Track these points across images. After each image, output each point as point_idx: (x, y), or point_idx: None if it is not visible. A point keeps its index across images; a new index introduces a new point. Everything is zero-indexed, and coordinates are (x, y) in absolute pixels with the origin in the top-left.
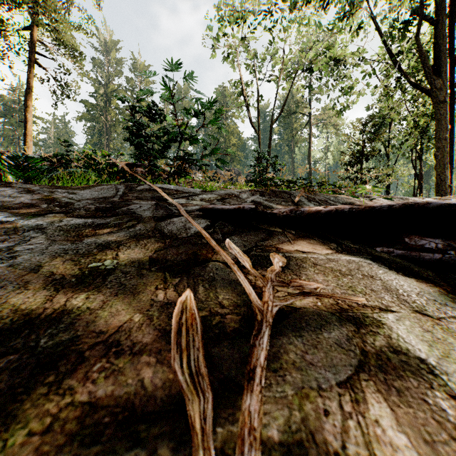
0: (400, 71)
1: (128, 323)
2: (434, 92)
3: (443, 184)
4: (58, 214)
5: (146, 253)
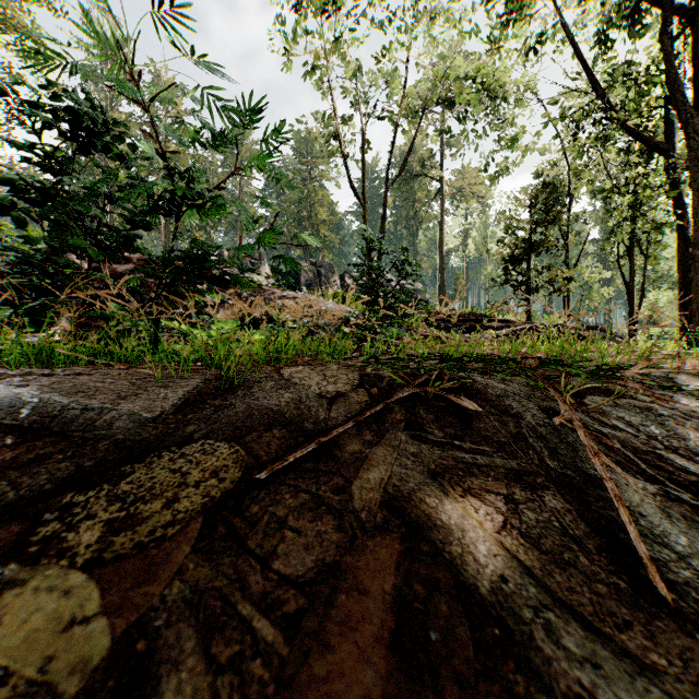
0: (610, 106)
1: None
2: (691, 138)
3: None
4: None
5: None
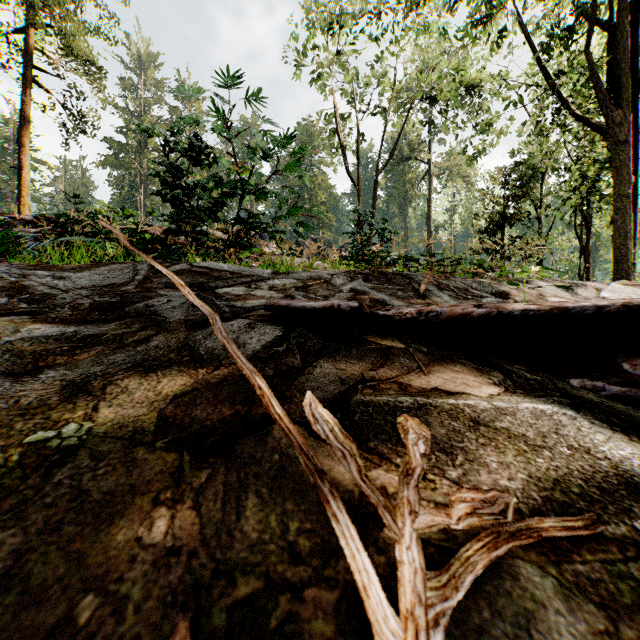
0: (560, 99)
1: (56, 637)
2: (611, 128)
3: (624, 261)
4: (20, 316)
5: (155, 402)
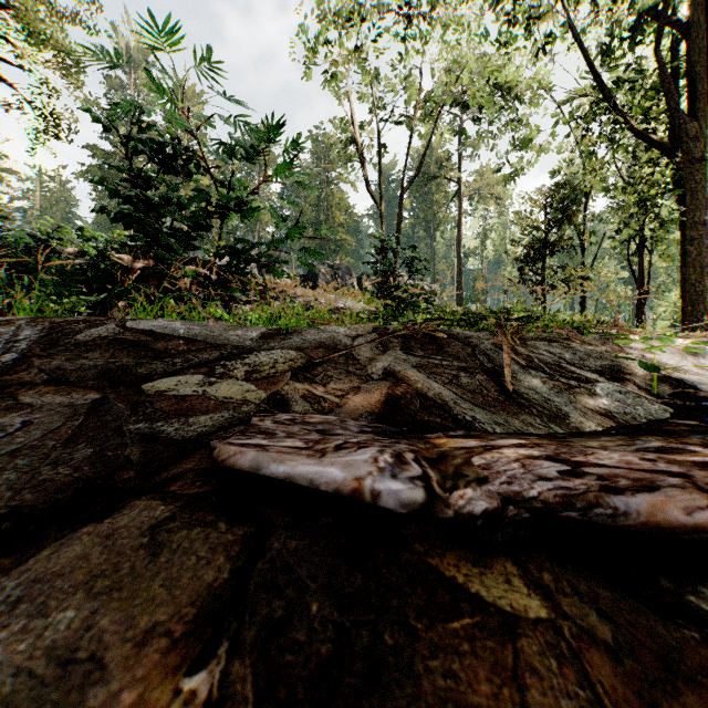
0: (616, 110)
1: None
2: (684, 142)
3: (700, 300)
4: None
5: None
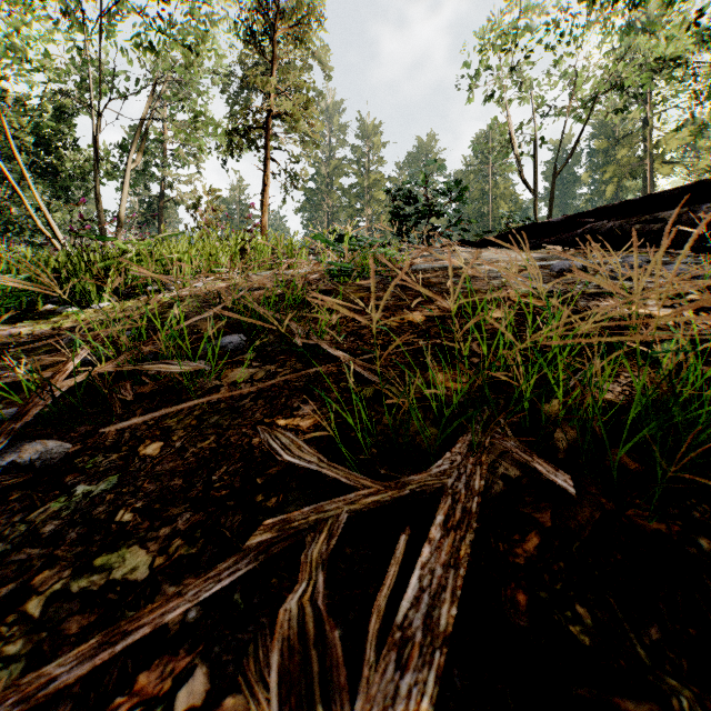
0: None
1: None
2: None
3: None
4: None
5: None
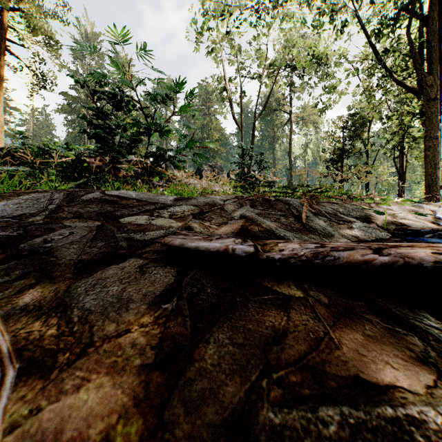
0: (385, 68)
1: None
2: (424, 89)
3: (434, 184)
4: None
5: None
